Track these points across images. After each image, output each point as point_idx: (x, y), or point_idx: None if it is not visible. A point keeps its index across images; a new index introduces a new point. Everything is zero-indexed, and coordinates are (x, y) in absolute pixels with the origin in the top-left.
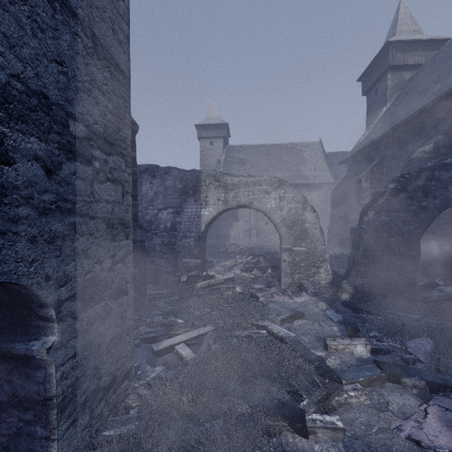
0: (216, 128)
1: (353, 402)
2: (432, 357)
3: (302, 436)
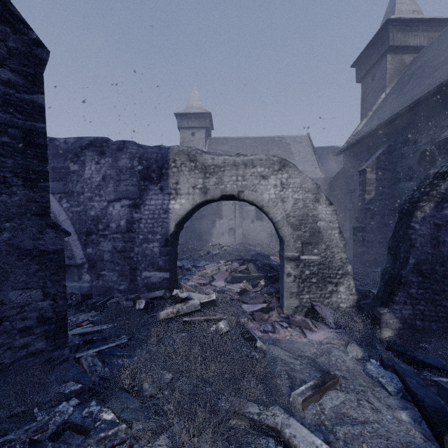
0: (198, 118)
1: None
2: None
3: None
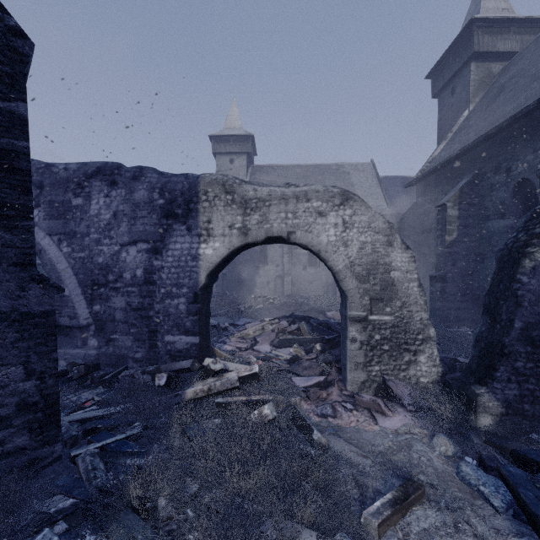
0: (237, 141)
1: None
2: None
3: None
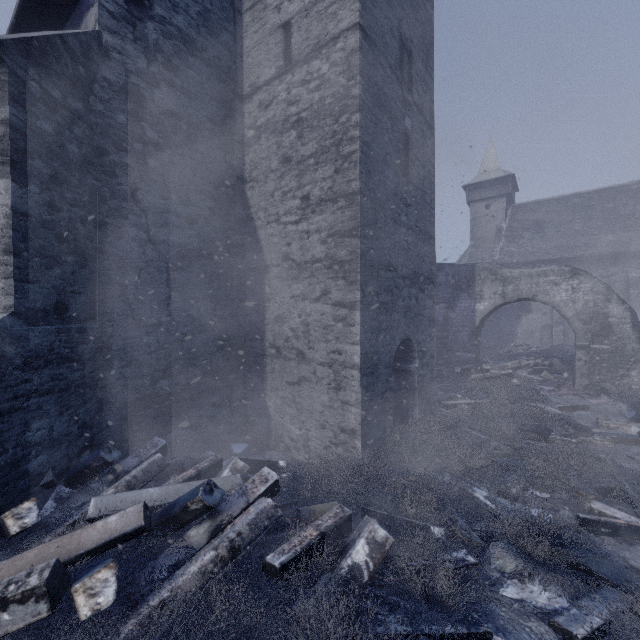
0: (494, 185)
1: (597, 443)
2: None
3: (545, 441)
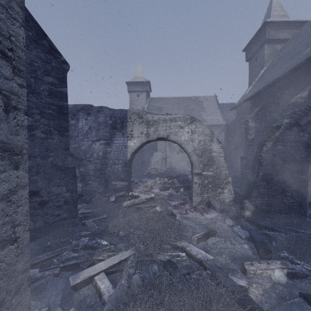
0: (141, 85)
1: None
2: None
3: None
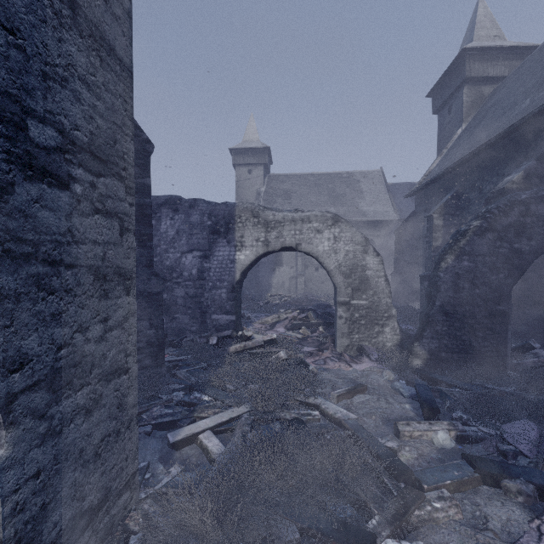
0: (255, 153)
1: (439, 517)
2: (539, 449)
3: None
